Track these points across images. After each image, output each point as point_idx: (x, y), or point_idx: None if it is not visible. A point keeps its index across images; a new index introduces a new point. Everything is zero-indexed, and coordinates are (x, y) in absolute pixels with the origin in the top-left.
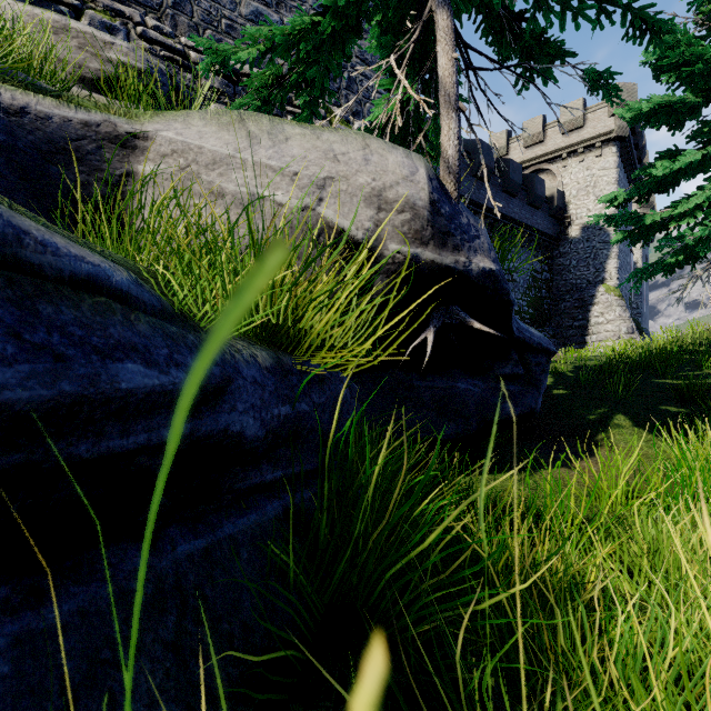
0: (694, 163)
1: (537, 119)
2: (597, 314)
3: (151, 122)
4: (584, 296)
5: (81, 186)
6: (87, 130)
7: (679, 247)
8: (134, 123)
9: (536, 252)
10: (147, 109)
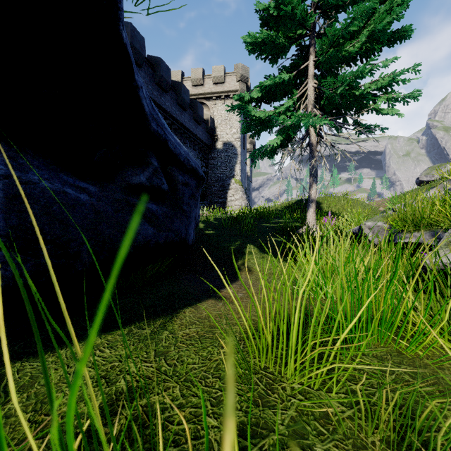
0: (286, 83)
1: (199, 69)
2: (231, 195)
3: None
4: (225, 184)
5: None
6: None
7: (282, 127)
8: None
9: (198, 153)
10: None
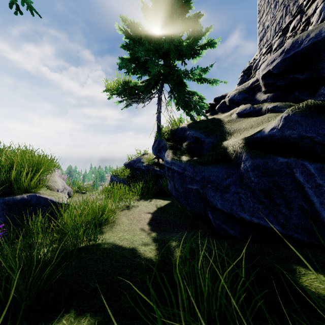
0: None
1: None
2: None
3: None
4: None
5: None
6: None
7: None
8: None
9: None
10: None
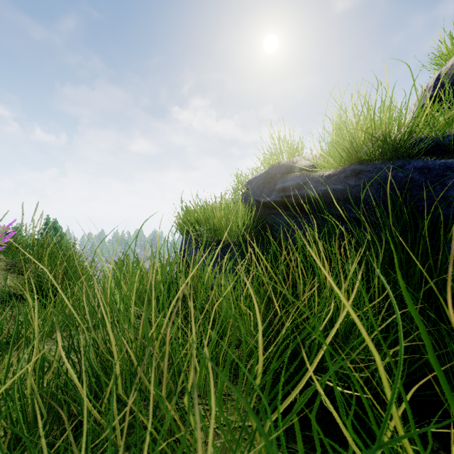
0: None
1: None
2: None
3: None
4: None
5: None
6: None
7: None
8: None
9: None
10: None
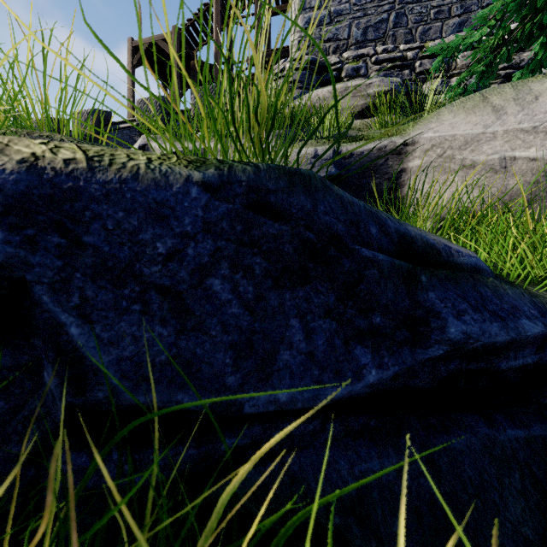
0: None
1: None
2: None
3: (414, 131)
4: None
5: (376, 186)
6: (379, 152)
7: None
8: (404, 136)
9: None
10: (395, 117)
